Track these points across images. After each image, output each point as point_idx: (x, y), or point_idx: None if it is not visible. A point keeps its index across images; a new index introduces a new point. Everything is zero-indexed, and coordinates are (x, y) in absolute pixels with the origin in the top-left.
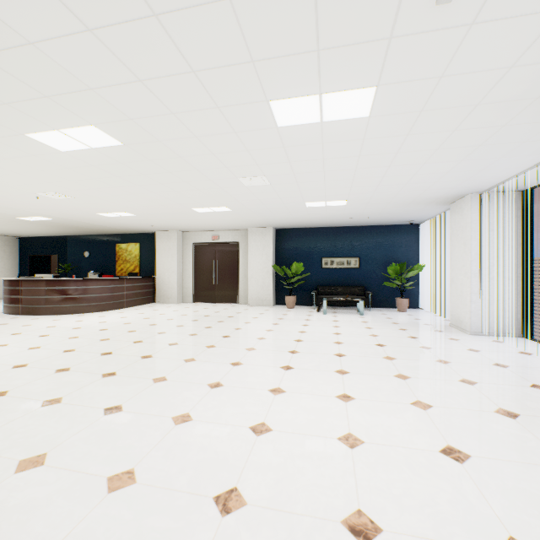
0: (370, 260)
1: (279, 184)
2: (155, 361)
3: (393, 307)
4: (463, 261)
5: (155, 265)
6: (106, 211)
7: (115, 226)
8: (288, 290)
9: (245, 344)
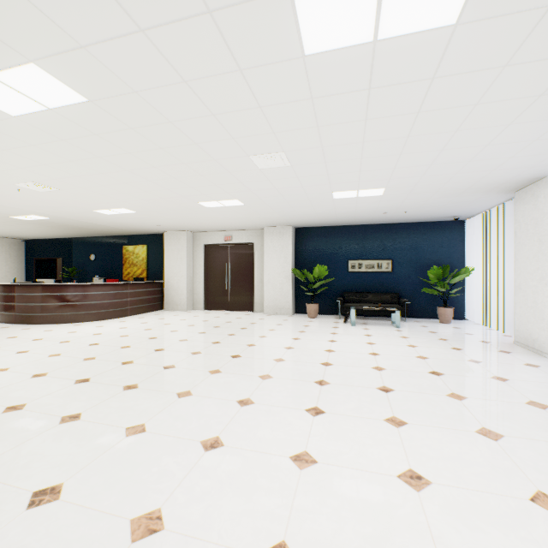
0: (405, 262)
1: (302, 165)
2: (139, 395)
3: (433, 317)
4: (538, 262)
5: (164, 269)
6: (103, 207)
7: (118, 226)
8: (309, 297)
9: (259, 369)
